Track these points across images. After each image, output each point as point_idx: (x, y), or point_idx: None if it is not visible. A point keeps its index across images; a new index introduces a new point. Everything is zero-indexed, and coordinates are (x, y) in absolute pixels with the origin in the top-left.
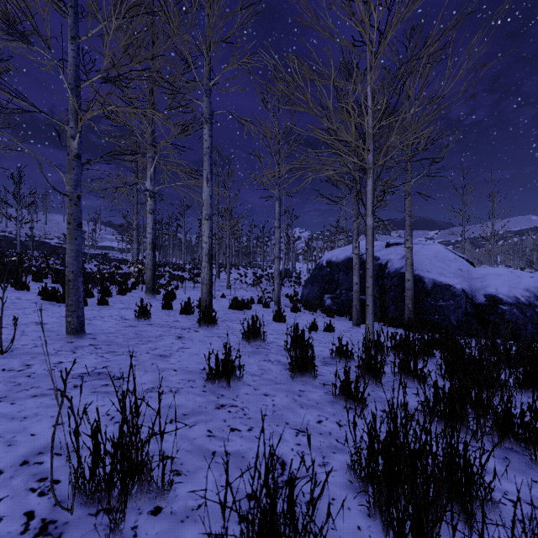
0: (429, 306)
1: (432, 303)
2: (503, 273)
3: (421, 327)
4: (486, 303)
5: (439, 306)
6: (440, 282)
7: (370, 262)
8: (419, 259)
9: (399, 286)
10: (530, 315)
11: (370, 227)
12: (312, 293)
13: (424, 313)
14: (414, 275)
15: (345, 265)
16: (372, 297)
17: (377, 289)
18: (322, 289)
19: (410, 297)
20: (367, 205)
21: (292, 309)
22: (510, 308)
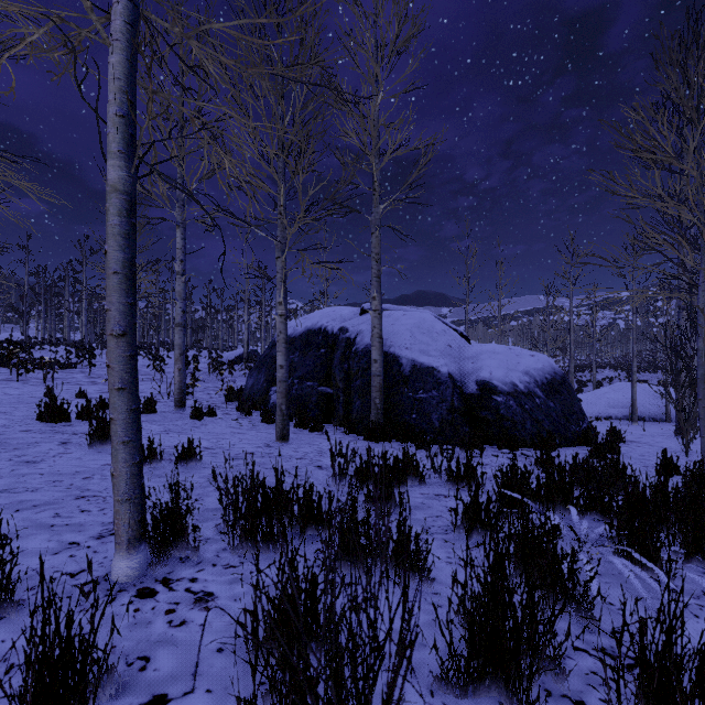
0: (405, 400)
1: (410, 396)
2: (501, 350)
3: (390, 434)
4: (478, 392)
5: (418, 400)
6: (422, 363)
7: (113, 292)
8: (397, 330)
9: (369, 370)
10: (529, 408)
11: (114, 188)
12: (257, 385)
13: (399, 412)
14: (388, 353)
15: (304, 340)
16: (128, 394)
17: (341, 376)
18: (270, 378)
19: (378, 387)
20: (109, 124)
21: (192, 414)
22: (506, 400)
